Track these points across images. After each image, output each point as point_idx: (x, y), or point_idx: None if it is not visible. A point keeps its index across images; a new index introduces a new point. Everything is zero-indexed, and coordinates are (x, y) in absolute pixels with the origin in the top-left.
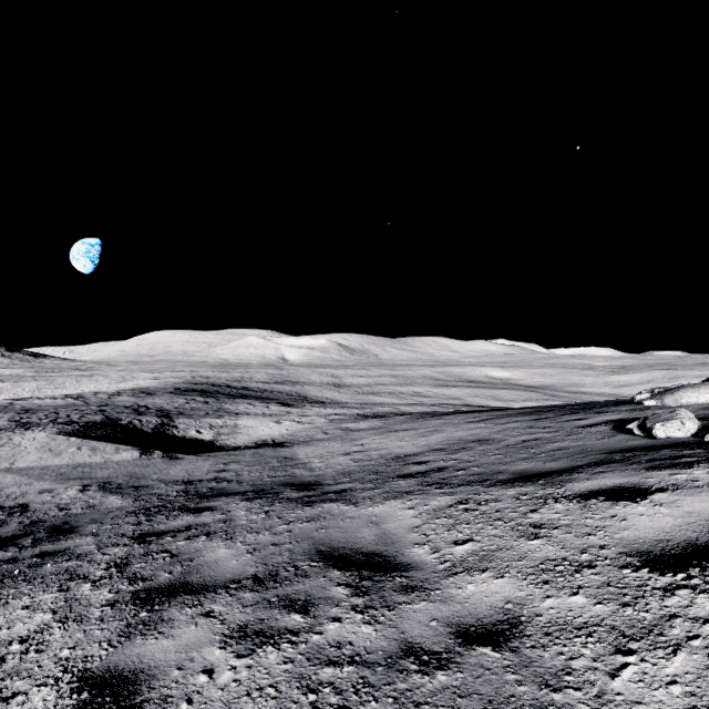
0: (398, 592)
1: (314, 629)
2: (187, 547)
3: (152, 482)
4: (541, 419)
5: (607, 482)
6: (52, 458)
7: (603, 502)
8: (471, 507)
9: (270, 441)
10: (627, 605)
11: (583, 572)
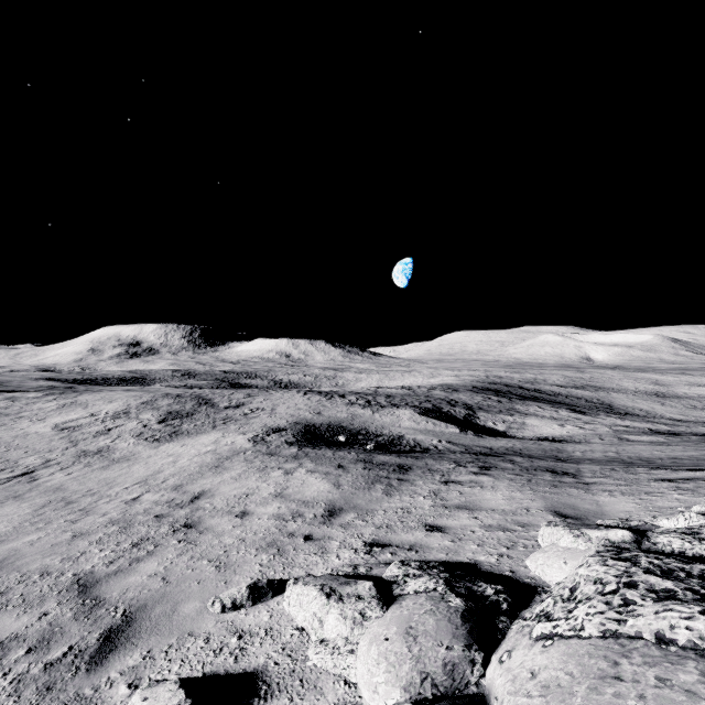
0: (567, 477)
1: (534, 476)
2: (495, 462)
3: (471, 445)
4: None
5: (702, 467)
6: (416, 425)
7: (682, 471)
8: (626, 469)
9: (550, 438)
10: (631, 483)
11: (633, 479)
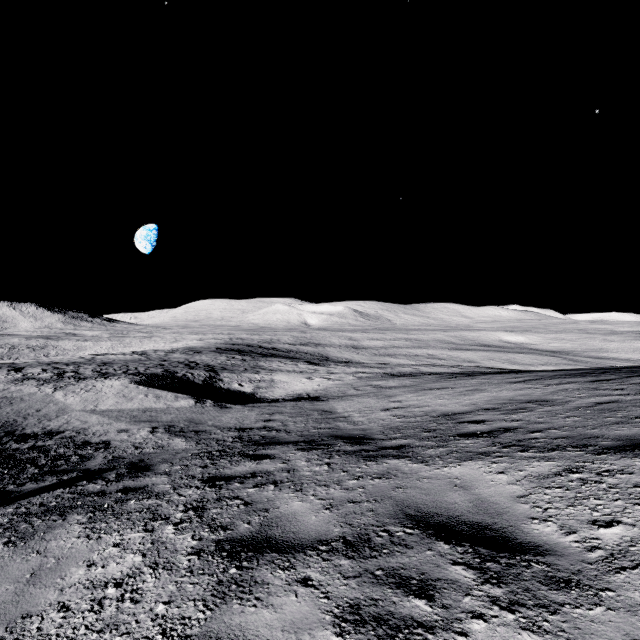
0: (547, 585)
1: (452, 627)
2: (258, 496)
3: (208, 427)
4: (602, 380)
5: None
6: (126, 402)
7: None
8: (590, 478)
9: (305, 395)
10: None
11: None
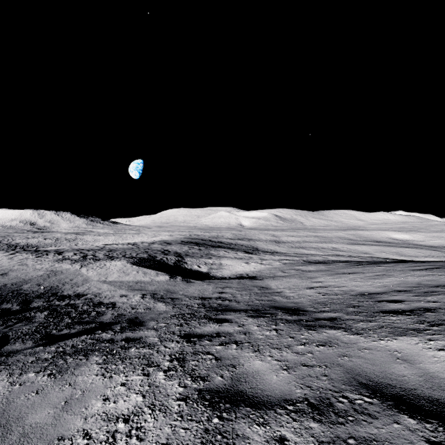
0: None
1: None
2: (225, 353)
3: (180, 296)
4: None
5: None
6: (125, 276)
7: None
8: None
9: (245, 275)
10: None
11: None
